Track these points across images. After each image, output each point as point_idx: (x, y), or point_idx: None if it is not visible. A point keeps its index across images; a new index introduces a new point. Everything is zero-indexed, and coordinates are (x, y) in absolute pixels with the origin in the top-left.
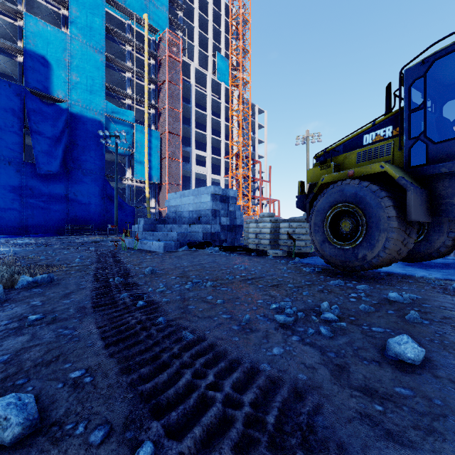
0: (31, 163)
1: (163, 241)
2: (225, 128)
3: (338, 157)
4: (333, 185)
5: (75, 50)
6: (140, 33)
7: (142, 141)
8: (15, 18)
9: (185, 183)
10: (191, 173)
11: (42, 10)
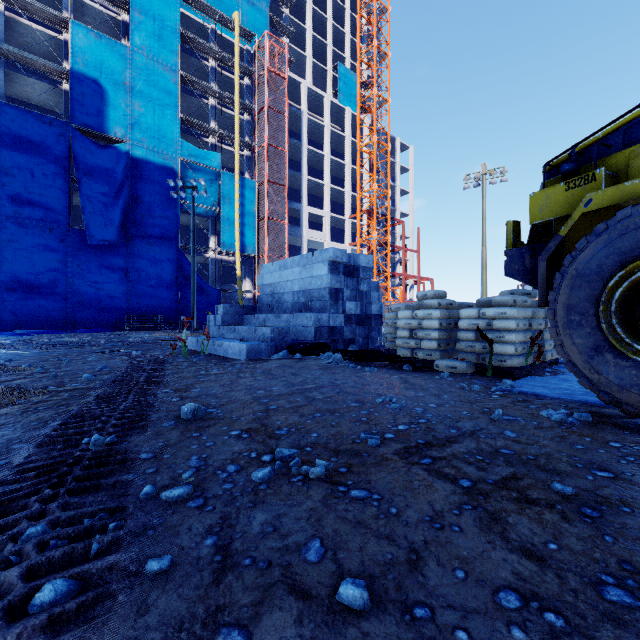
0: (80, 230)
1: (249, 341)
2: (351, 174)
3: (611, 158)
4: (630, 210)
5: (139, 70)
6: (229, 42)
7: (231, 195)
8: (59, 29)
9: (293, 255)
10: (301, 240)
11: (95, 17)
